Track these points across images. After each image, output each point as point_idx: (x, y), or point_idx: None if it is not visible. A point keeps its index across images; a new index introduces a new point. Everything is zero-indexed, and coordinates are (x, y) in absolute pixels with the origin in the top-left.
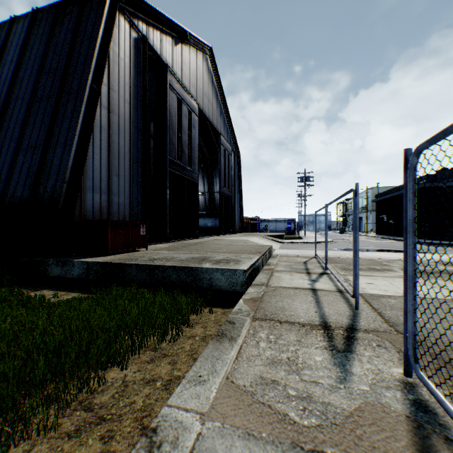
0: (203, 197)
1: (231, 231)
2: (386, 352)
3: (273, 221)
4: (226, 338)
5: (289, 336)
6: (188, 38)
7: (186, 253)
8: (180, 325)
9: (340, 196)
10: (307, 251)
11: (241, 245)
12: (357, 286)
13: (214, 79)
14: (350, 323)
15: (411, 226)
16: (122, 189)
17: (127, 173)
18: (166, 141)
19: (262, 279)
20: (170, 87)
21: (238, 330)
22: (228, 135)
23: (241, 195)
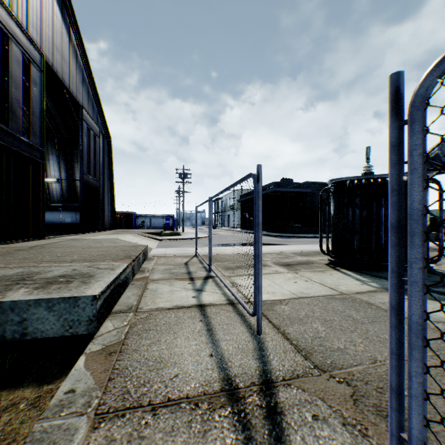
0: (59, 185)
1: (99, 227)
2: (333, 432)
3: (151, 217)
4: None
5: None
6: None
7: None
8: None
9: (231, 185)
10: (187, 249)
11: (107, 246)
12: (260, 302)
13: (73, 35)
14: (262, 369)
15: (421, 222)
16: None
17: None
18: None
19: (131, 299)
20: None
21: None
22: (95, 112)
23: (113, 187)
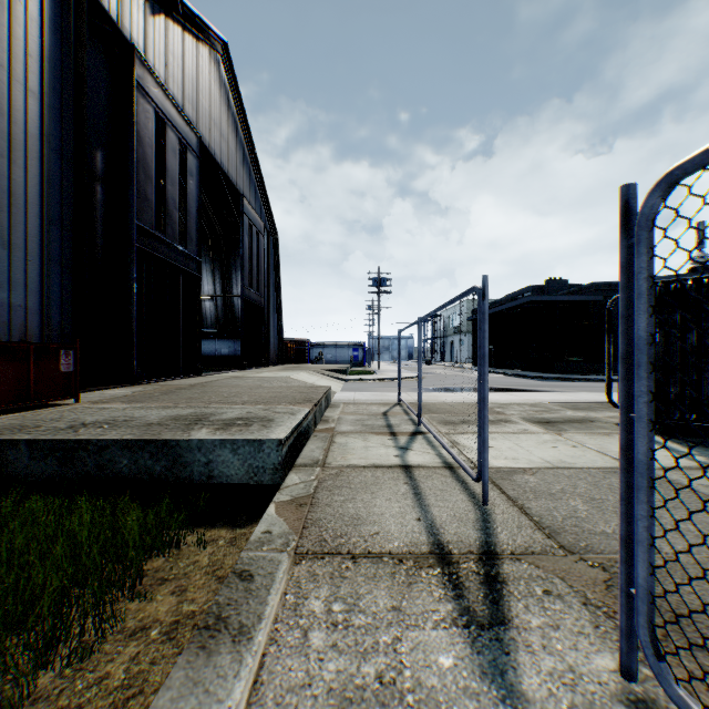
0: (213, 303)
1: (263, 362)
2: (566, 608)
3: (331, 347)
4: (225, 634)
5: (376, 597)
6: (180, 10)
7: (165, 408)
8: (113, 598)
9: (448, 301)
10: (386, 394)
11: (278, 387)
12: (486, 462)
13: (232, 100)
14: (484, 540)
15: (646, 352)
16: (20, 275)
17: (33, 243)
18: (132, 190)
19: (316, 453)
20: (142, 90)
21: (260, 600)
22: (258, 201)
23: (280, 303)
